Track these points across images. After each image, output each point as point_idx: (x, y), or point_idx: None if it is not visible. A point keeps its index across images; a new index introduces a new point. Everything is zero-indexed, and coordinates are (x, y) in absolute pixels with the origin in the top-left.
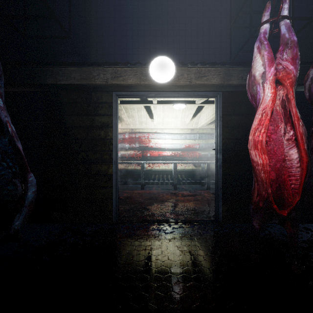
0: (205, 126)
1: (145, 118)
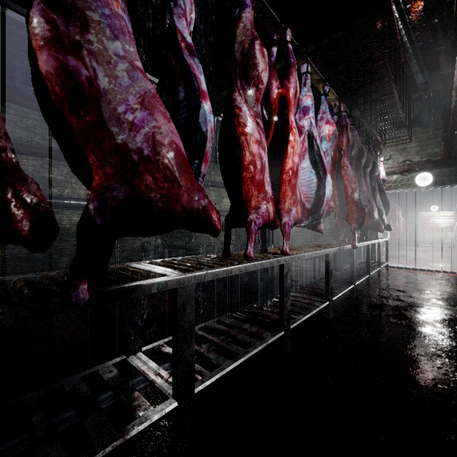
0: None
1: None
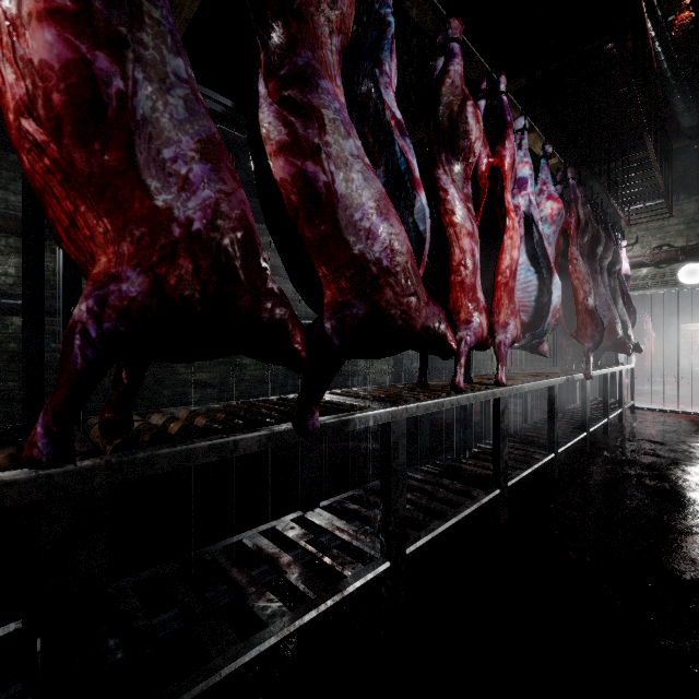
0: None
1: None
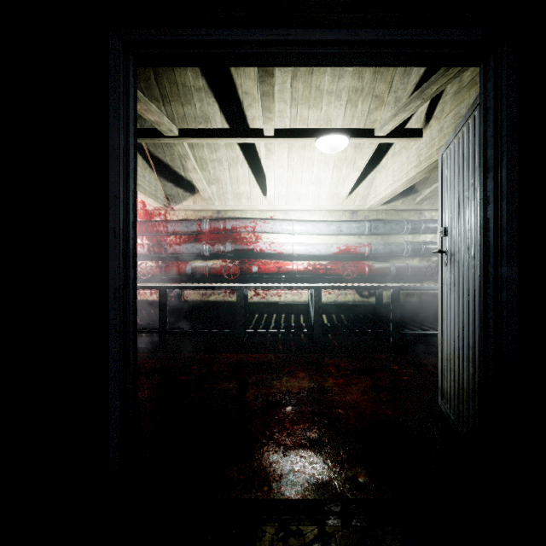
0: (383, 204)
1: (247, 185)
